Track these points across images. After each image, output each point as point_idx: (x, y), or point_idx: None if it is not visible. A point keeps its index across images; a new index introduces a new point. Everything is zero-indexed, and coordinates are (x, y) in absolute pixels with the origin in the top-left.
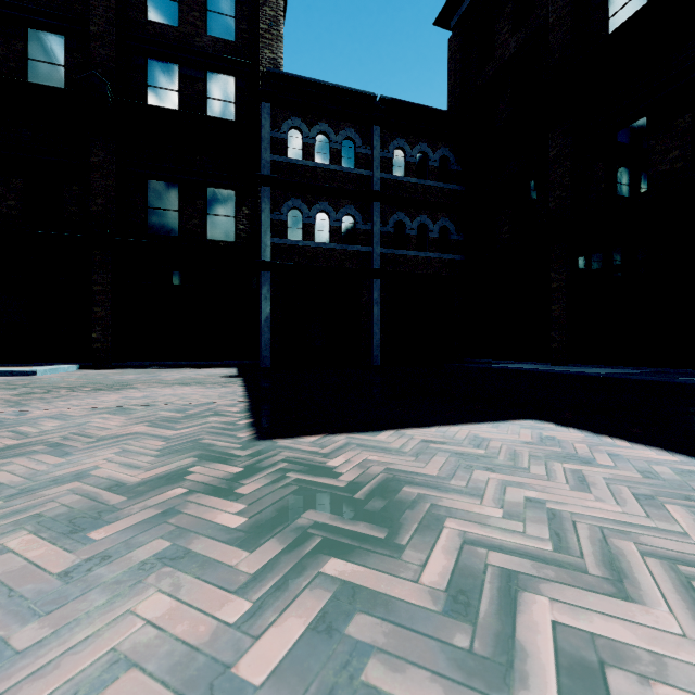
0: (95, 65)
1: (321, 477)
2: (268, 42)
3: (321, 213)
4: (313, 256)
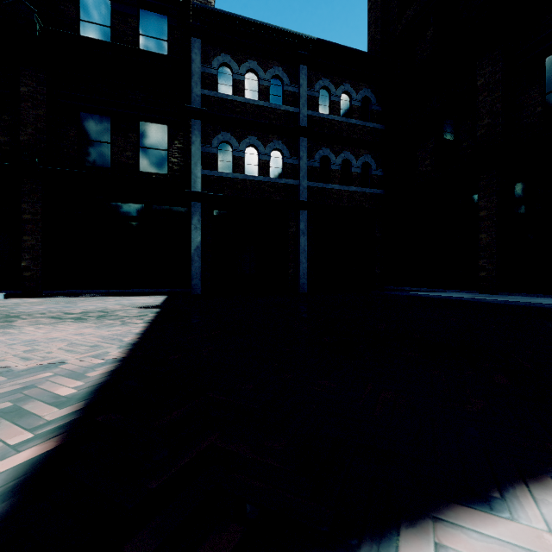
0: None
1: None
2: None
3: (251, 147)
4: (242, 188)
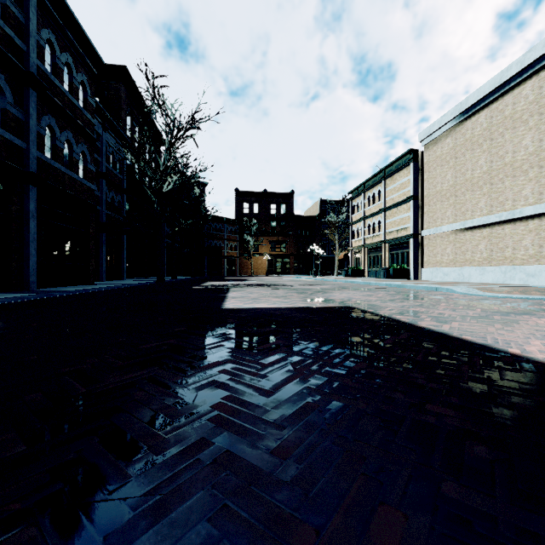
0: None
1: (324, 302)
2: None
3: None
4: None
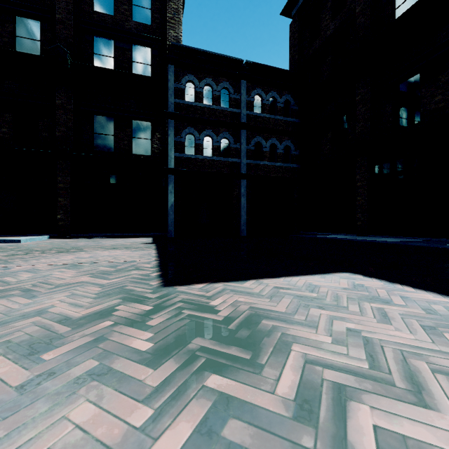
0: (59, 40)
1: (206, 313)
2: (173, 26)
3: (207, 137)
4: (202, 165)
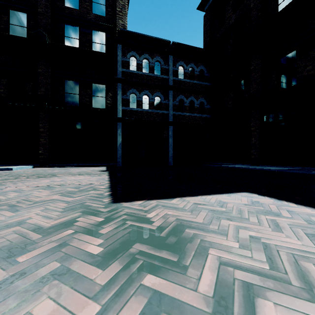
0: (40, 27)
1: (144, 223)
2: (121, 17)
3: (145, 95)
4: (141, 115)
